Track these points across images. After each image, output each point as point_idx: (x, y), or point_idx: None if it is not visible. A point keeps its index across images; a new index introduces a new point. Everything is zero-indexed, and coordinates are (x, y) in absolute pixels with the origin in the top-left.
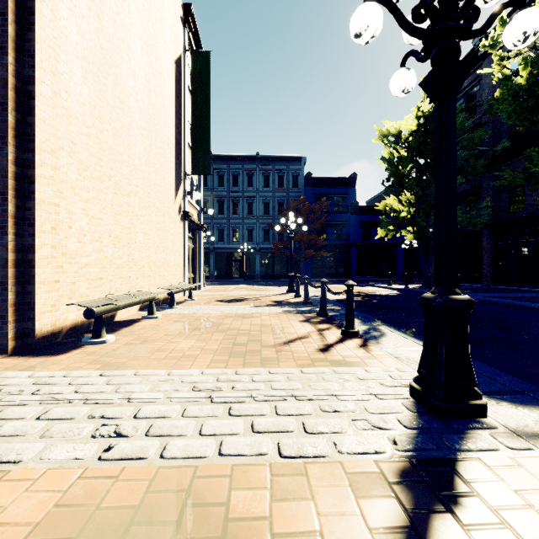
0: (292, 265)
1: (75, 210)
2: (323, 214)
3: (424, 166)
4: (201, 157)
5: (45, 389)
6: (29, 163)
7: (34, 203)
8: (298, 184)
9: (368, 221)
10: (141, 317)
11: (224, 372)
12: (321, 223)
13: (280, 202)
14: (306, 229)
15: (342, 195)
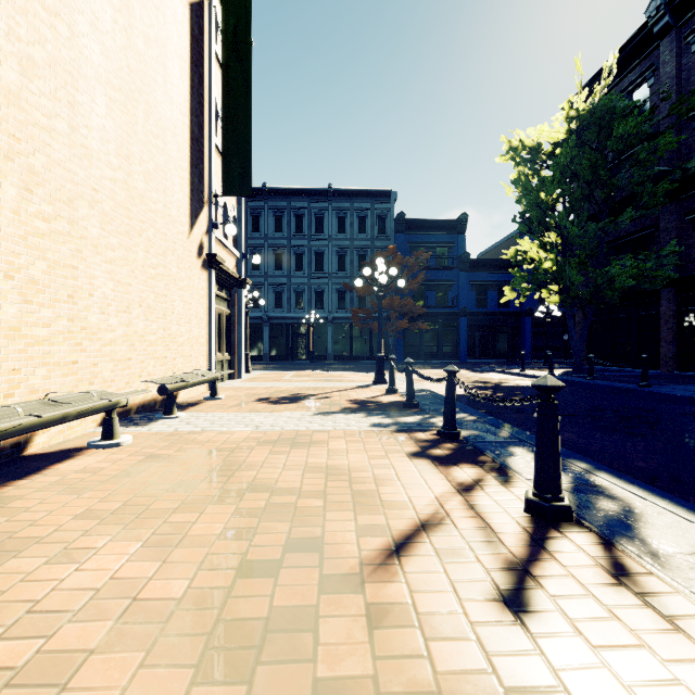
0: (382, 341)
1: None
2: (421, 270)
3: (578, 192)
4: (237, 167)
5: None
6: None
7: None
8: (386, 229)
9: (483, 280)
10: (87, 445)
11: None
12: (418, 283)
13: (360, 254)
14: (403, 284)
15: (447, 245)
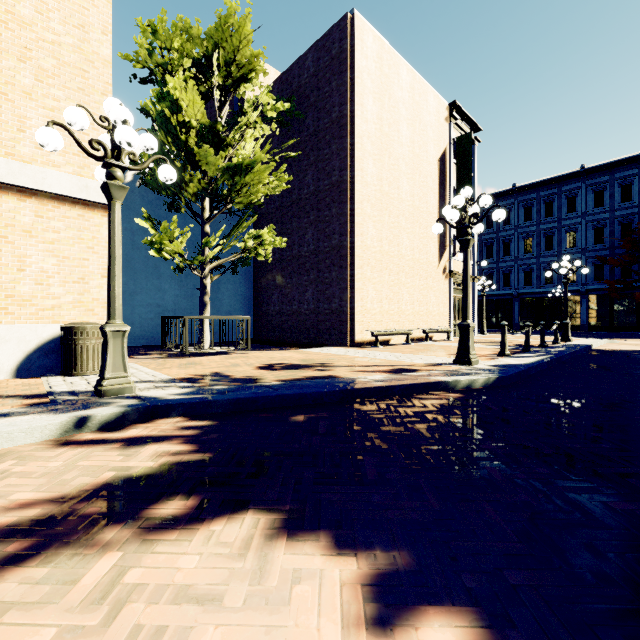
0: (566, 312)
1: (369, 289)
2: None
3: None
4: None
5: (356, 351)
6: (354, 275)
7: (355, 290)
8: None
9: None
10: (402, 344)
11: (408, 354)
12: None
13: (623, 223)
14: (585, 272)
15: None
